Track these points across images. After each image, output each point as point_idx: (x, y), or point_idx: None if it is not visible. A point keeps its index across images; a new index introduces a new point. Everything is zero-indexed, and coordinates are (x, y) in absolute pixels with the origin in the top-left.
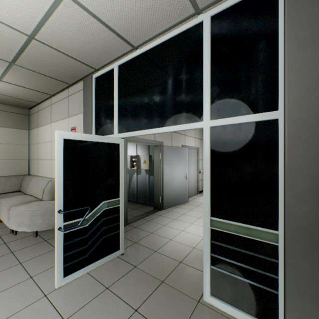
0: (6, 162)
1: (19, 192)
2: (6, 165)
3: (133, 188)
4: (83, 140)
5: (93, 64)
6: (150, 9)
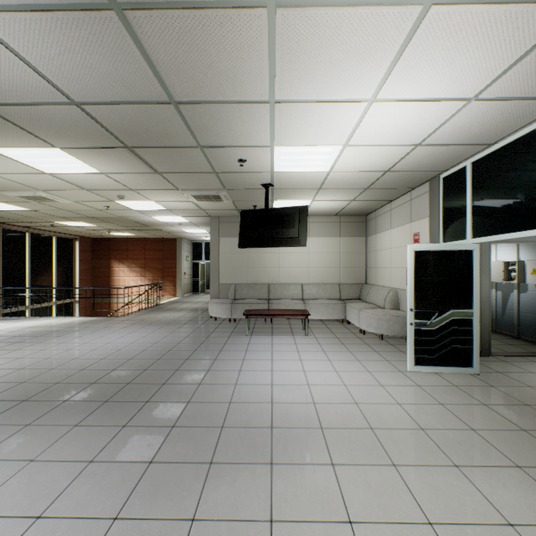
0: (348, 270)
1: (359, 300)
2: (348, 273)
3: (510, 314)
4: (430, 250)
5: (440, 168)
6: (501, 122)
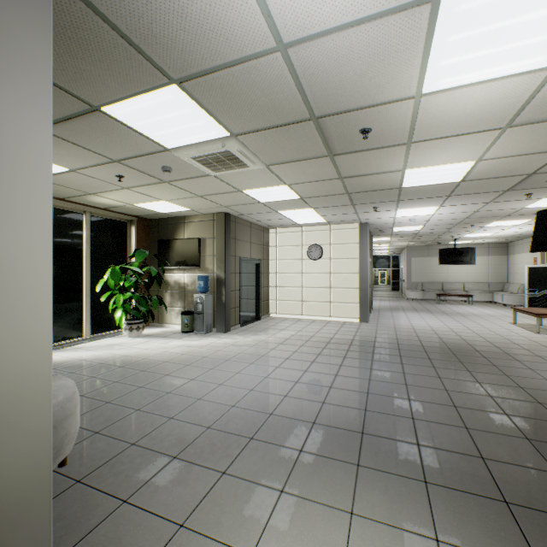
0: (494, 275)
1: (502, 292)
2: (494, 277)
3: None
4: (535, 267)
5: None
6: None
